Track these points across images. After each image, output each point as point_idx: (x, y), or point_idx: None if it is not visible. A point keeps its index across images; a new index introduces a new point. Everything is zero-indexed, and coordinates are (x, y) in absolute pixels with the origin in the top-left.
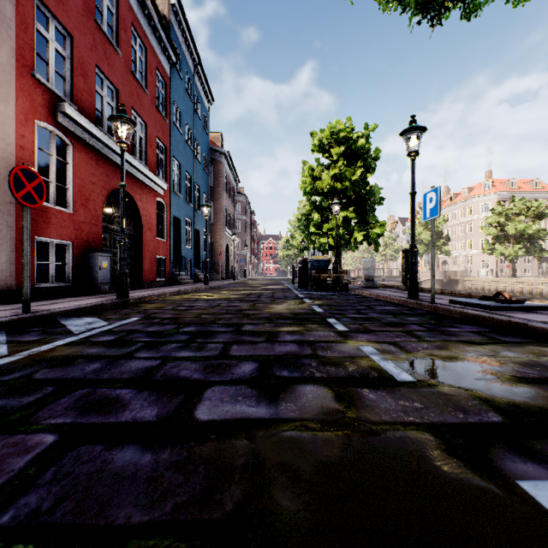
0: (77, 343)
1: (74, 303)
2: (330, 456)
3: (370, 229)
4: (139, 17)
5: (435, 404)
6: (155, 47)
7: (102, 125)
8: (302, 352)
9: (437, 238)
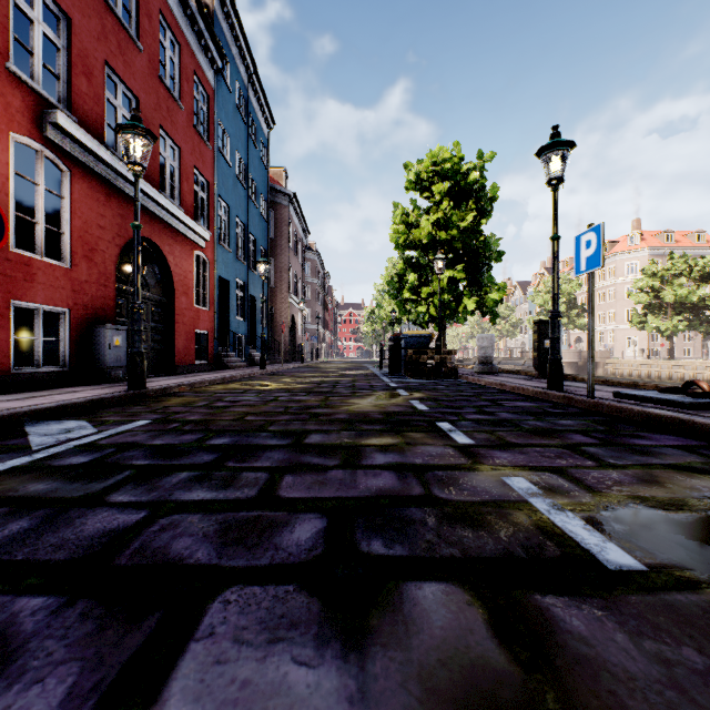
0: (21, 471)
1: (62, 397)
2: None
3: (485, 295)
4: (169, 2)
5: None
6: (193, 45)
7: (115, 147)
8: (406, 490)
9: (569, 308)
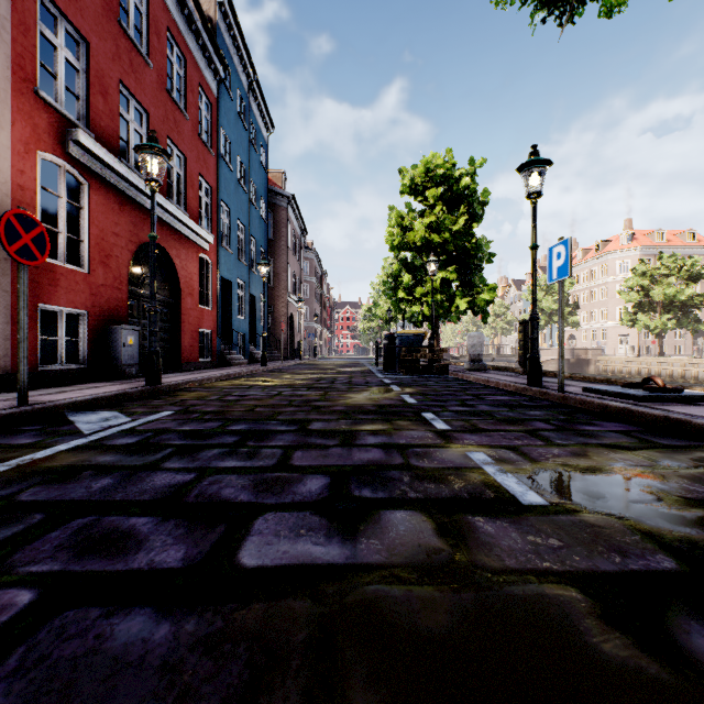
0: (85, 448)
1: (89, 392)
2: (432, 628)
3: (476, 295)
4: (176, 19)
5: (579, 541)
6: (197, 58)
7: (127, 158)
8: (390, 461)
9: None
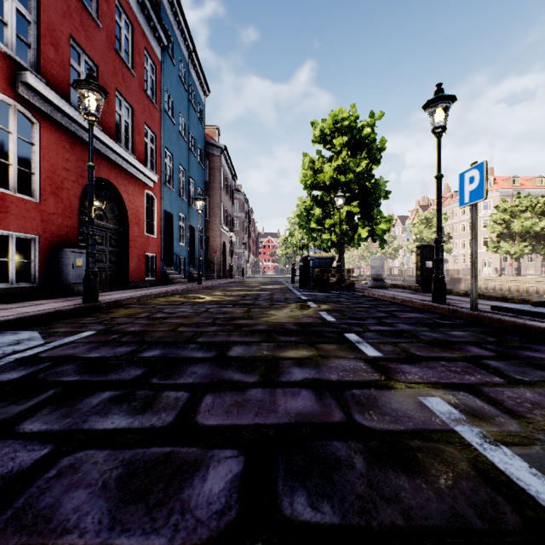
0: None
1: (25, 309)
2: None
3: (375, 225)
4: None
5: None
6: (143, 26)
7: (79, 105)
8: (326, 415)
9: None
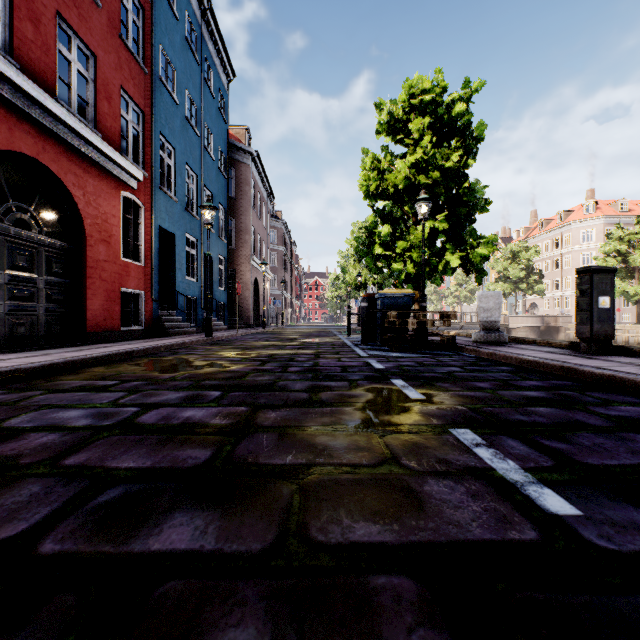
0: None
1: None
2: None
3: (471, 249)
4: None
5: None
6: None
7: None
8: None
9: (527, 274)
